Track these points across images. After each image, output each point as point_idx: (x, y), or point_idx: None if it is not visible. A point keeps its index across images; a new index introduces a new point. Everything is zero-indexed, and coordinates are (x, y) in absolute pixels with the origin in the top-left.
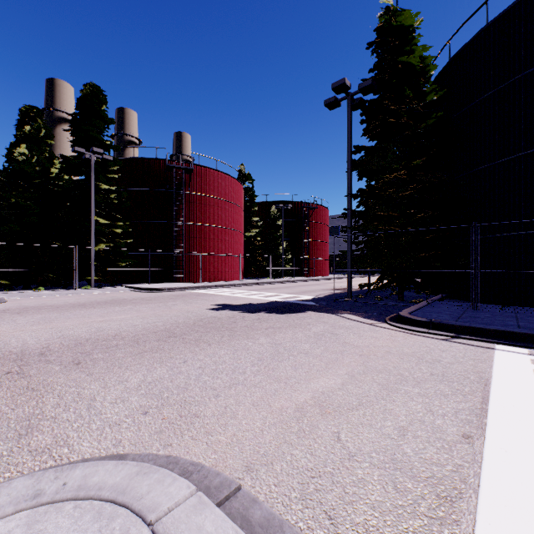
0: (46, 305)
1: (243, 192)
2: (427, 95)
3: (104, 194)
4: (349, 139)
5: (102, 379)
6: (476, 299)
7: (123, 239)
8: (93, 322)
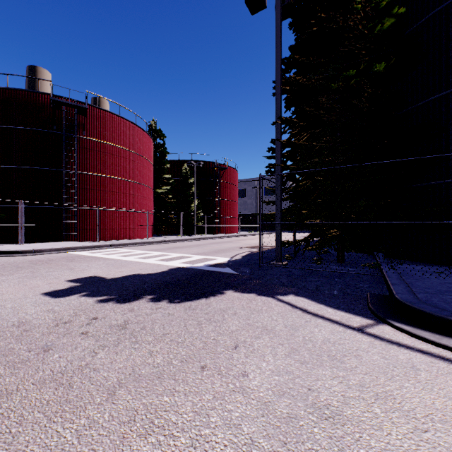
0: None
1: (153, 146)
2: (373, 1)
3: None
4: (278, 46)
5: None
6: None
7: None
8: None
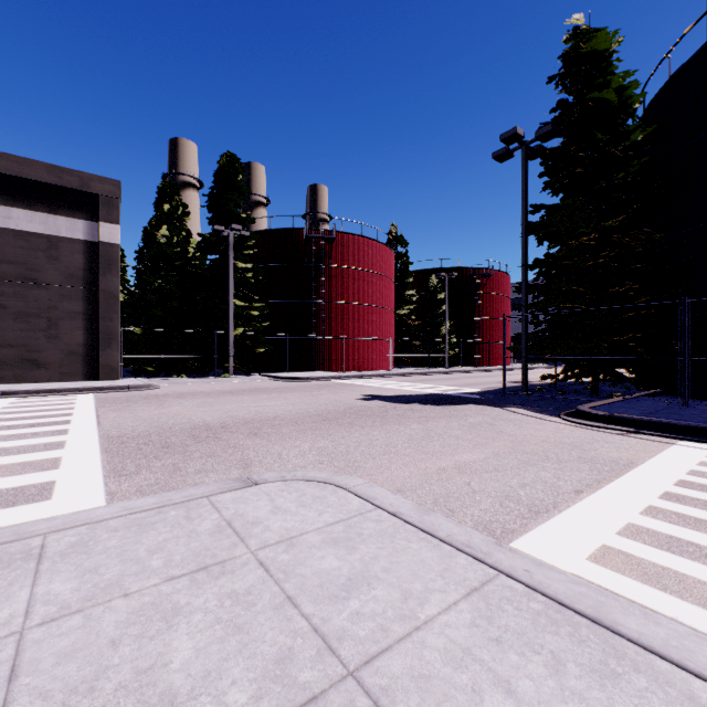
0: (197, 392)
1: (394, 260)
2: (631, 133)
3: (241, 273)
4: (523, 198)
5: (280, 444)
6: (686, 393)
7: (259, 323)
8: (249, 407)
